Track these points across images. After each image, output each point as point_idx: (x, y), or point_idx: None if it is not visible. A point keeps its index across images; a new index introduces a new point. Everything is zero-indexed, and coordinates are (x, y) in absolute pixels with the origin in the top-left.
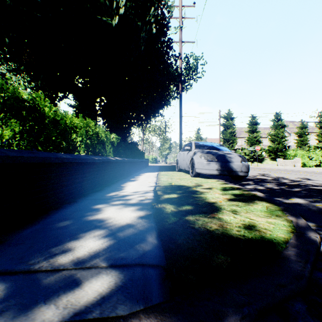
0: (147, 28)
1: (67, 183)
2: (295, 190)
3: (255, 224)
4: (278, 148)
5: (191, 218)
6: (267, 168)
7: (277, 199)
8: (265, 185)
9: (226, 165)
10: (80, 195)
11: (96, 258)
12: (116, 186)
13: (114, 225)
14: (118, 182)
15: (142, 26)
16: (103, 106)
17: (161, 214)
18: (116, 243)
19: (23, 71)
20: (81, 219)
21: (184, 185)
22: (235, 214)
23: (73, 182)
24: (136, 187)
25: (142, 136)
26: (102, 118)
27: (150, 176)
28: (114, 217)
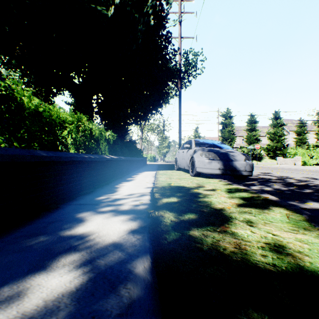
0: (145, 19)
1: (49, 185)
2: (306, 191)
3: (282, 244)
4: (277, 147)
5: (197, 233)
6: (268, 166)
7: (292, 204)
8: (272, 185)
9: (229, 164)
10: (66, 199)
11: (53, 316)
12: (110, 187)
13: (96, 244)
14: (113, 183)
15: (139, 18)
16: (100, 103)
17: (159, 226)
18: (91, 280)
19: (15, 65)
20: (56, 234)
21: (184, 186)
22: (251, 227)
23: (57, 184)
24: (131, 189)
25: (141, 135)
26: (100, 116)
27: (148, 176)
28: (98, 230)
